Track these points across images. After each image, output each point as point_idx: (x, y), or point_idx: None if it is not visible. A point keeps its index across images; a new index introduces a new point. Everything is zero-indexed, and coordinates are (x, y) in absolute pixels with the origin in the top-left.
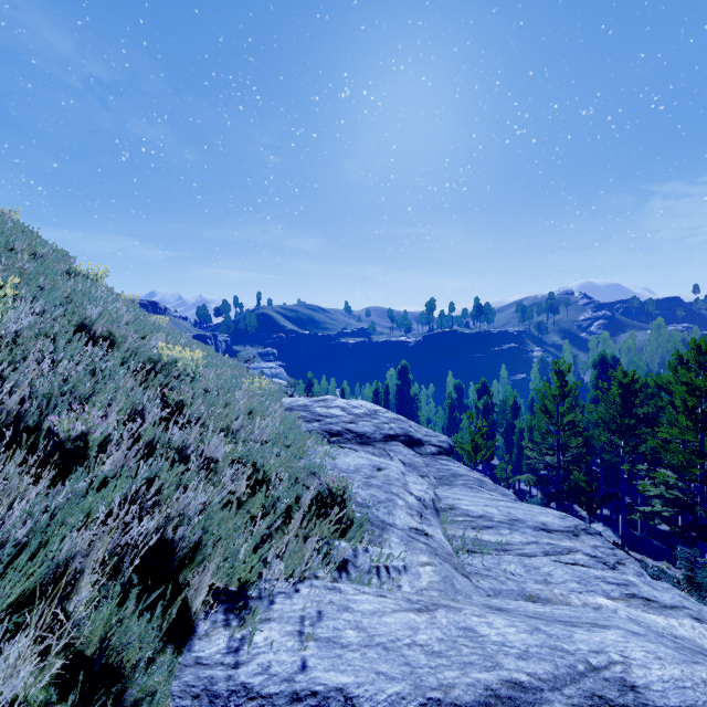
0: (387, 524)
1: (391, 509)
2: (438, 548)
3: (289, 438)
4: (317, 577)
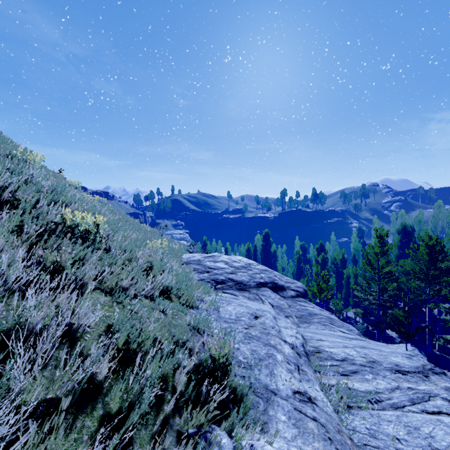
0: (270, 391)
1: (272, 368)
2: (327, 424)
3: (181, 289)
4: None
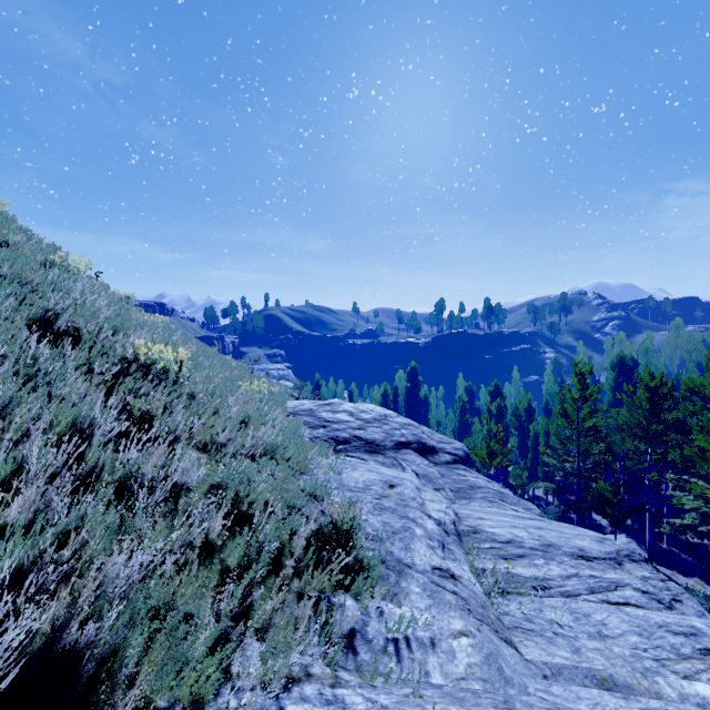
0: (404, 565)
1: (408, 542)
2: (469, 598)
3: (289, 449)
4: (311, 676)
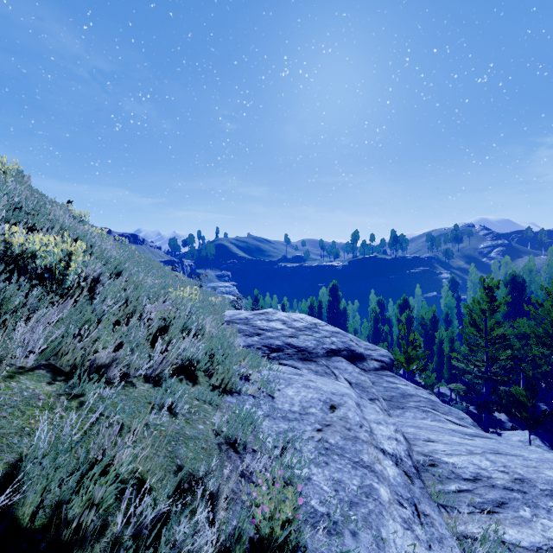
0: None
1: (377, 525)
2: None
3: (215, 362)
4: None
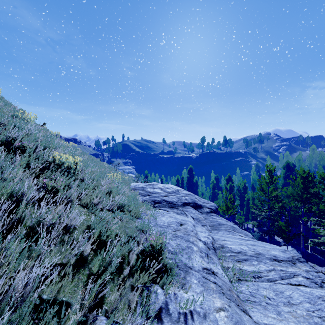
0: (188, 267)
1: (190, 254)
2: (222, 286)
3: (131, 206)
4: None
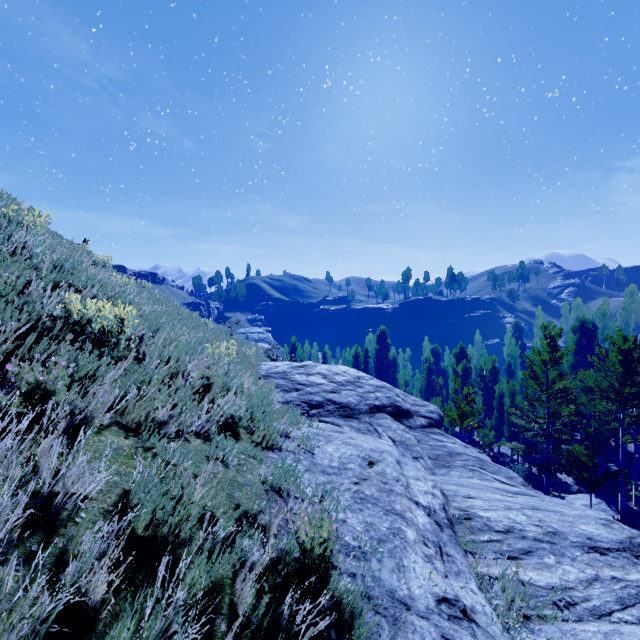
0: (400, 603)
1: (400, 556)
2: None
3: (255, 419)
4: None
